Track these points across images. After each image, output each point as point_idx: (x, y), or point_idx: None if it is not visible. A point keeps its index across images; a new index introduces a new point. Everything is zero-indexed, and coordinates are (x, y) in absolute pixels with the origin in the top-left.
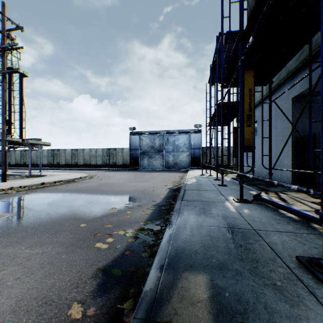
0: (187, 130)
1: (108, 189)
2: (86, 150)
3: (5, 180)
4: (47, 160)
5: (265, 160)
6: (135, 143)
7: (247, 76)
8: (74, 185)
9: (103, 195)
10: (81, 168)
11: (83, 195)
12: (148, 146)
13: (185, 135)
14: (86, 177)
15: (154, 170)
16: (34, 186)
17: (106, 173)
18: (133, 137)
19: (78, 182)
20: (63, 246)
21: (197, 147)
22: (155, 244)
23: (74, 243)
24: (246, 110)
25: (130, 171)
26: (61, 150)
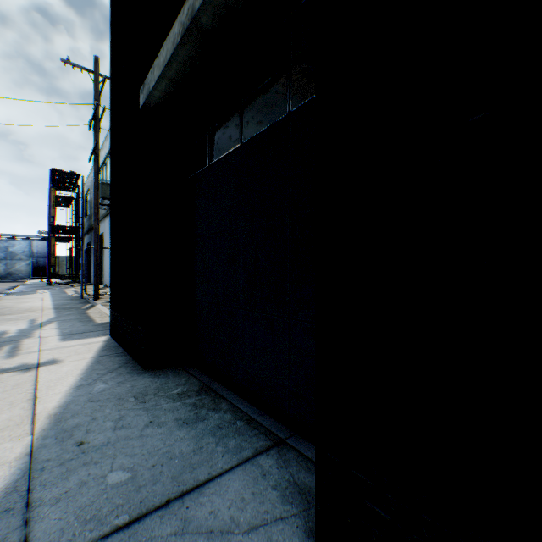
0: (29, 236)
1: None
2: None
3: None
4: None
5: None
6: None
7: None
8: None
9: None
10: None
11: None
12: None
13: (26, 241)
14: None
15: None
16: None
17: None
18: None
19: None
20: None
21: (43, 255)
22: None
23: None
24: None
25: None
26: None
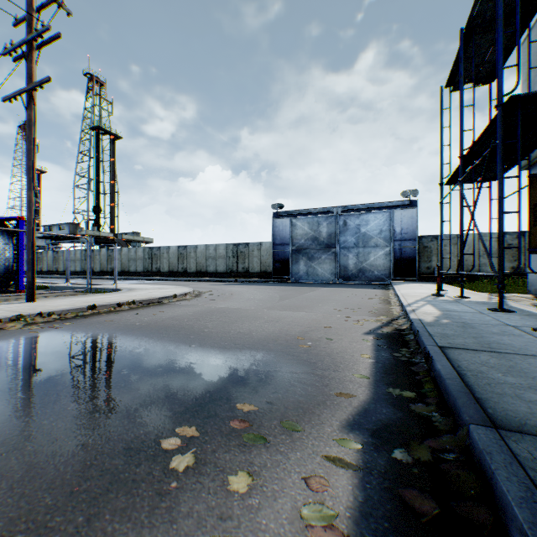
0: (386, 204)
1: (213, 327)
2: (199, 247)
3: (33, 299)
4: (143, 264)
5: None
6: (281, 233)
7: None
8: (151, 314)
9: (190, 349)
10: (192, 278)
11: (144, 343)
12: (306, 238)
13: (381, 212)
14: (186, 294)
15: (319, 283)
16: (71, 314)
17: (228, 288)
18: (279, 222)
19: (165, 305)
20: None
21: (408, 236)
22: None
23: None
24: None
25: (273, 285)
26: (163, 248)
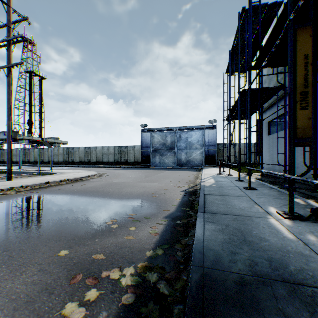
0: (201, 126)
1: (114, 191)
2: (98, 147)
3: (11, 179)
4: (62, 157)
5: (301, 157)
6: (146, 140)
7: (300, 37)
8: (80, 185)
9: (106, 199)
10: (94, 165)
11: (84, 198)
12: (159, 143)
13: (198, 131)
14: (94, 175)
15: (166, 168)
16: (37, 186)
17: (116, 171)
18: (144, 134)
19: (85, 181)
20: (12, 306)
21: (212, 143)
22: (170, 315)
23: (33, 296)
24: (298, 85)
25: (141, 169)
26: (75, 147)
